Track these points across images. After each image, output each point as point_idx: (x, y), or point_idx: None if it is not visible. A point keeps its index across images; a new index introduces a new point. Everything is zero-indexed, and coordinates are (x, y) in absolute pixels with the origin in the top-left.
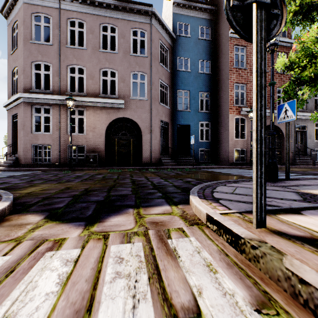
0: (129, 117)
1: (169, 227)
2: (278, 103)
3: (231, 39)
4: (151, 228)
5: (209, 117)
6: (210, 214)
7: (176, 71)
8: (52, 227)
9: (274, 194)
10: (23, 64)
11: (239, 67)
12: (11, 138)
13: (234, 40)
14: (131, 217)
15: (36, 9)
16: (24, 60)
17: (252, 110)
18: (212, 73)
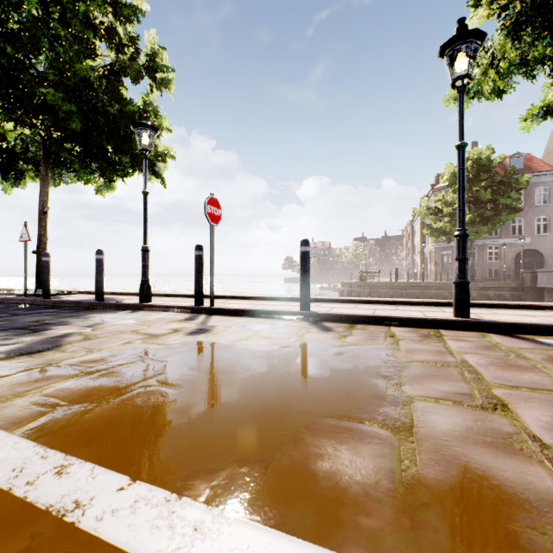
0: (533, 248)
1: None
2: None
3: None
4: None
5: None
6: None
7: None
8: None
9: None
10: None
11: None
12: (439, 264)
13: None
14: None
15: None
16: None
17: None
18: None
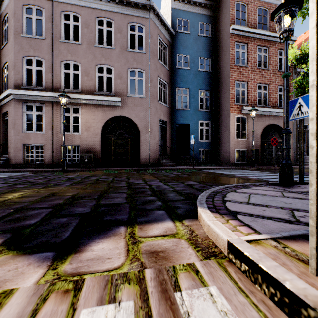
0: (127, 115)
1: (174, 262)
2: (279, 102)
3: (232, 36)
4: (149, 266)
5: (209, 116)
6: (235, 244)
7: (175, 69)
8: (3, 263)
9: (299, 204)
10: (13, 59)
11: (240, 65)
12: (1, 137)
13: (235, 37)
14: (122, 242)
15: (28, 1)
16: (14, 55)
17: (254, 108)
18: (212, 71)
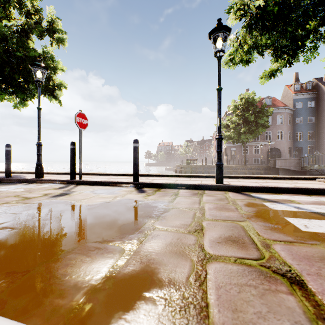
0: (276, 147)
1: None
2: None
3: None
4: None
5: (313, 143)
6: None
7: (294, 124)
8: None
9: None
10: None
11: None
12: (229, 155)
13: None
14: None
15: None
16: None
17: None
18: (315, 122)
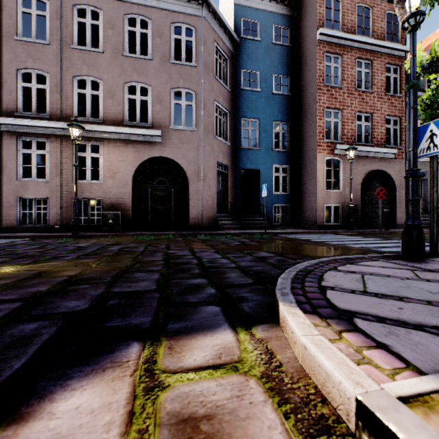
0: (170, 156)
1: None
2: (386, 139)
3: (321, 44)
4: None
5: (287, 158)
6: (380, 415)
7: (239, 91)
8: None
9: None
10: (3, 72)
11: (332, 85)
12: None
13: (325, 46)
14: (125, 387)
15: None
16: (4, 67)
17: (353, 146)
18: (292, 94)
